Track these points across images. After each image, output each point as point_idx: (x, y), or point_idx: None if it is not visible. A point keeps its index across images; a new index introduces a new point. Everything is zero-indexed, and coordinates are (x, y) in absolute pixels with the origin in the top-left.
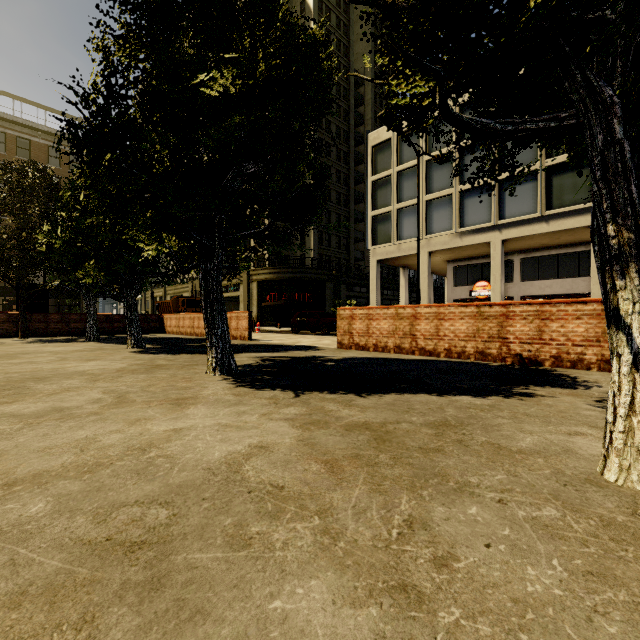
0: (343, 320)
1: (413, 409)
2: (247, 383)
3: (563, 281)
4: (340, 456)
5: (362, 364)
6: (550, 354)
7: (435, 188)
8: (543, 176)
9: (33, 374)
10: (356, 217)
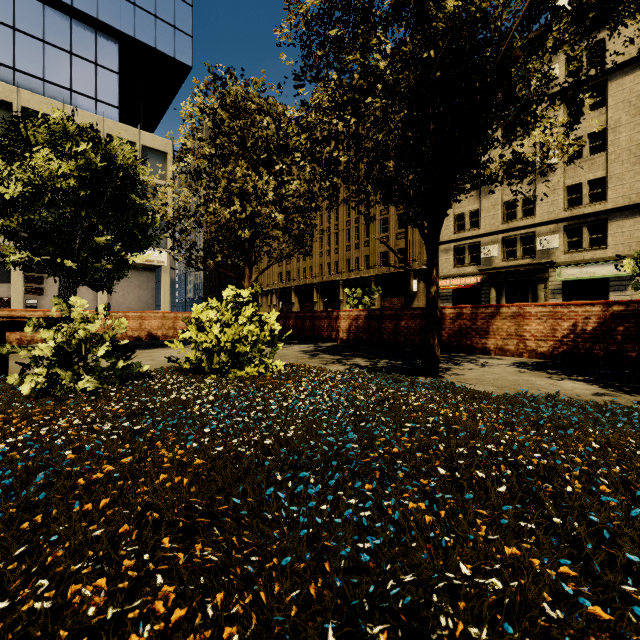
0: None
1: None
2: None
3: None
4: None
5: None
6: (16, 338)
7: None
8: None
9: None
10: None
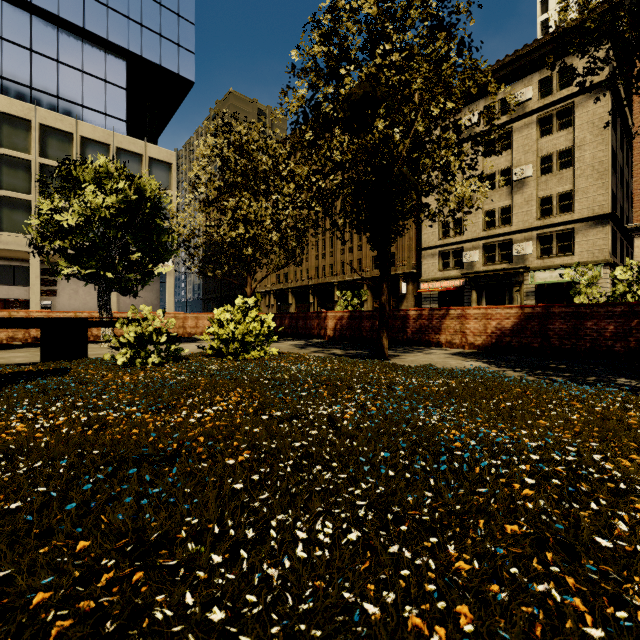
0: None
1: None
2: None
3: (1, 287)
4: None
5: None
6: None
7: None
8: None
9: None
10: None
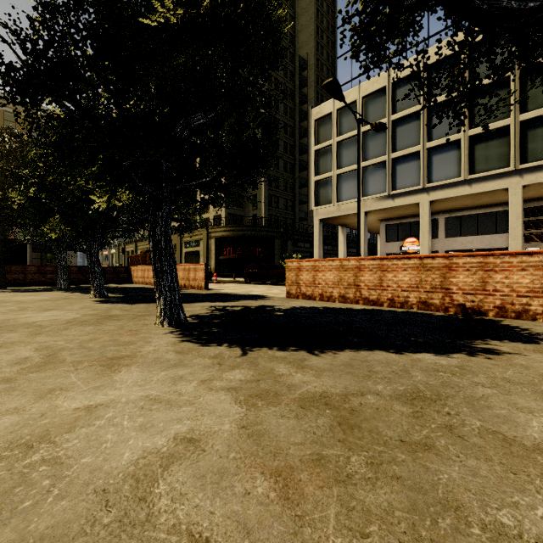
0: (291, 271)
1: (375, 372)
2: (193, 337)
3: (482, 237)
4: (296, 460)
5: (310, 314)
6: (494, 305)
7: (370, 156)
8: (466, 144)
9: None
10: (301, 183)
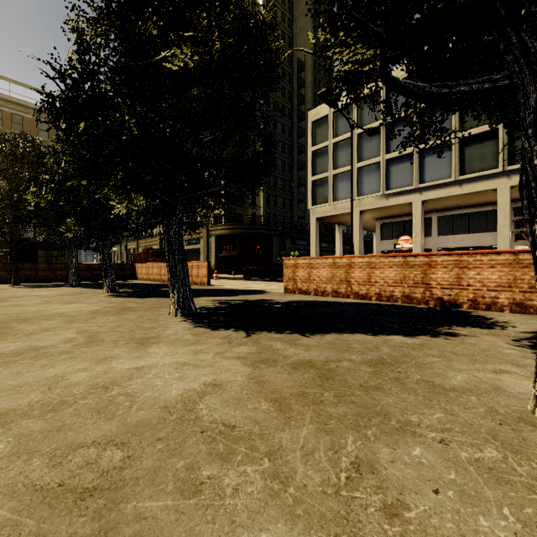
0: (288, 268)
1: (352, 348)
2: (204, 324)
3: (473, 235)
4: (288, 394)
5: (305, 306)
6: (468, 298)
7: (365, 157)
8: (457, 146)
9: (18, 315)
10: (298, 182)
